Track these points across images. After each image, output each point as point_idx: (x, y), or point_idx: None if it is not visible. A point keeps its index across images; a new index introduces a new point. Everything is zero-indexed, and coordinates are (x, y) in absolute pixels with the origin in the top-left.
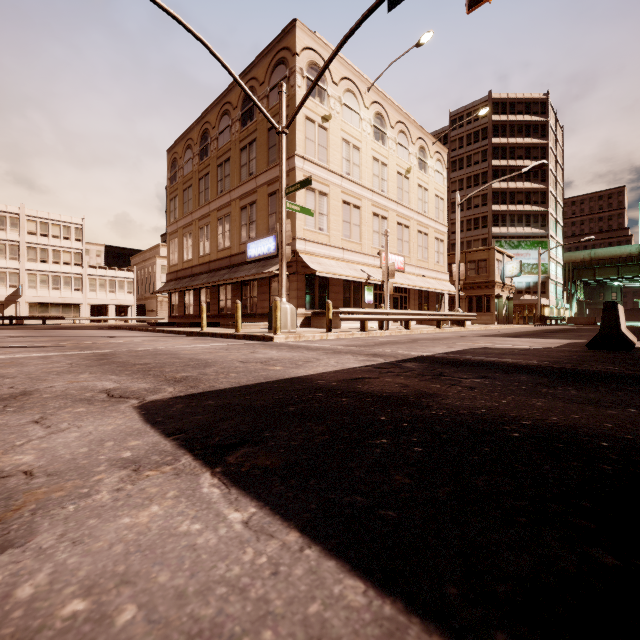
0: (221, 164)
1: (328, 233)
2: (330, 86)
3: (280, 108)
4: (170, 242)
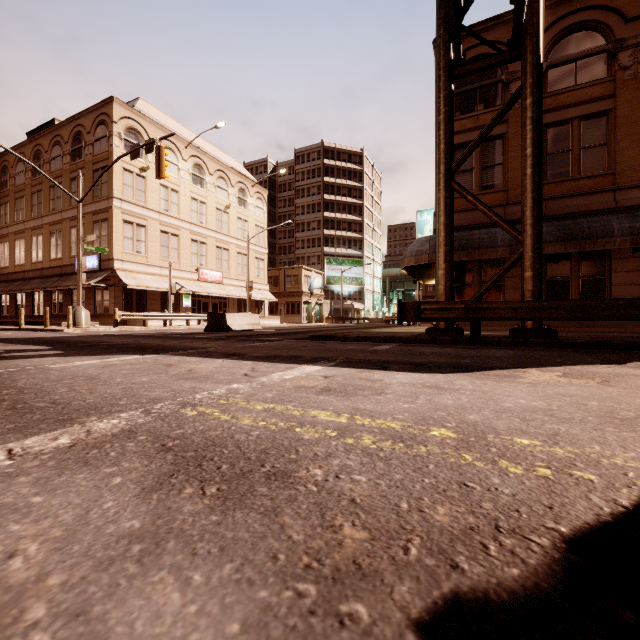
0: (53, 186)
1: (146, 255)
2: None
3: (78, 186)
4: (0, 245)
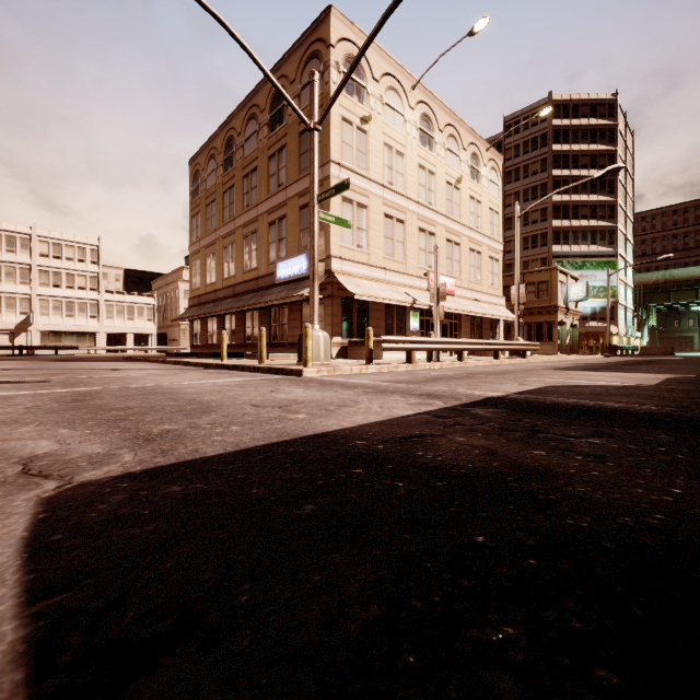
0: (247, 175)
1: (368, 251)
2: (370, 83)
3: (311, 101)
4: (192, 263)
